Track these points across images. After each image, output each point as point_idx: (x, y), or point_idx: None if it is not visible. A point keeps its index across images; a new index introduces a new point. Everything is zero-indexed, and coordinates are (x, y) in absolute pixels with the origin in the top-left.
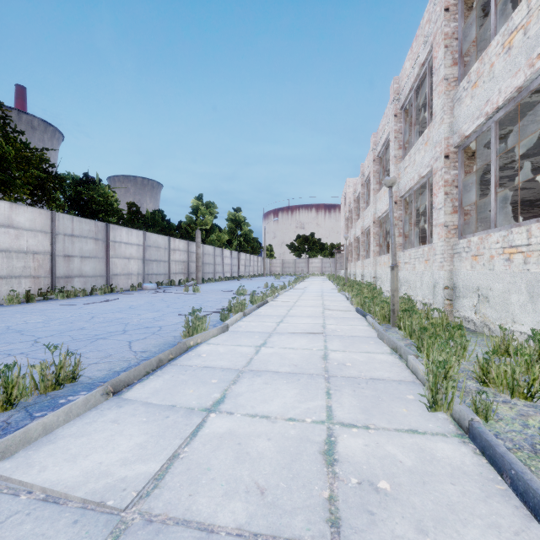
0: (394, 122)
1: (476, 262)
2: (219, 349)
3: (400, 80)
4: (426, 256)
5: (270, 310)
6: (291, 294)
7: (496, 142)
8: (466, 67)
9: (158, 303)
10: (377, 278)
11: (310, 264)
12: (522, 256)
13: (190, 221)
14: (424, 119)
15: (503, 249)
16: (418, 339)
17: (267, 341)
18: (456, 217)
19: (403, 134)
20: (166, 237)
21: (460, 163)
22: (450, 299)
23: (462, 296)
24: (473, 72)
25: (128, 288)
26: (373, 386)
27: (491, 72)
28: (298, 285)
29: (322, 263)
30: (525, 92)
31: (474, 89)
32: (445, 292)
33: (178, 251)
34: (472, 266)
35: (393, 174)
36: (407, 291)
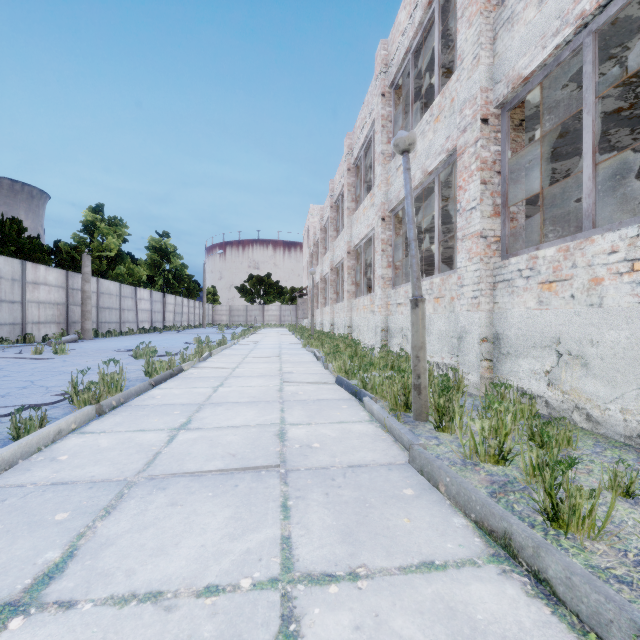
0: (381, 104)
1: (551, 294)
2: None
3: (390, 44)
4: (437, 292)
5: (178, 389)
6: (233, 352)
7: (595, 70)
8: None
9: None
10: (353, 328)
11: (265, 312)
12: None
13: (80, 243)
14: (415, 114)
15: (631, 262)
16: (551, 493)
17: (79, 545)
18: (499, 222)
19: (394, 123)
20: (16, 260)
21: (505, 132)
22: (489, 358)
23: (517, 354)
24: None
25: None
26: None
27: None
28: (247, 339)
29: (281, 311)
30: None
31: None
32: (482, 347)
33: (44, 286)
34: (540, 301)
35: (380, 178)
36: (401, 345)
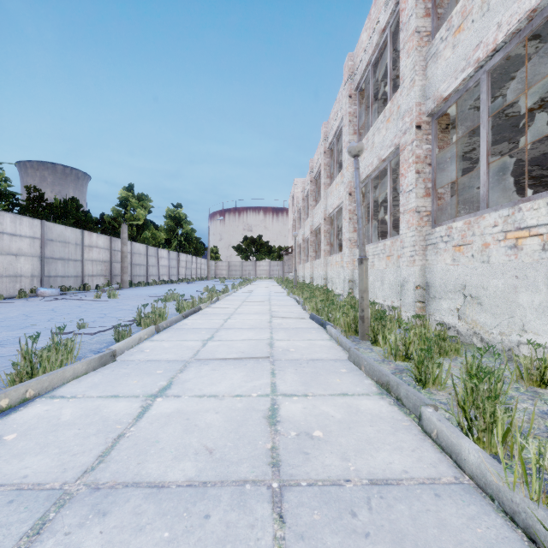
0: (349, 104)
1: (460, 254)
2: (63, 413)
3: (355, 57)
4: (388, 252)
5: (201, 320)
6: (234, 298)
7: (488, 98)
8: (439, 20)
9: (39, 314)
10: (328, 280)
11: (257, 267)
12: (540, 239)
13: (117, 215)
14: (377, 108)
15: (505, 233)
16: (418, 366)
17: (173, 380)
18: (429, 201)
19: (358, 118)
20: (78, 230)
21: (434, 135)
22: (422, 300)
23: (439, 297)
24: (456, 14)
25: (14, 295)
26: (386, 516)
27: (485, 5)
28: (243, 288)
29: (270, 266)
30: (538, 18)
31: (458, 35)
32: (416, 292)
33: (96, 249)
34: (454, 259)
35: (348, 161)
36: None
